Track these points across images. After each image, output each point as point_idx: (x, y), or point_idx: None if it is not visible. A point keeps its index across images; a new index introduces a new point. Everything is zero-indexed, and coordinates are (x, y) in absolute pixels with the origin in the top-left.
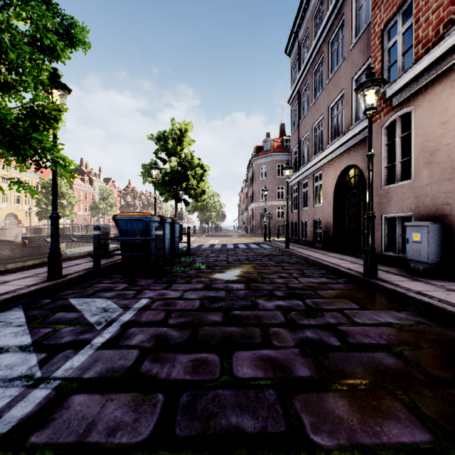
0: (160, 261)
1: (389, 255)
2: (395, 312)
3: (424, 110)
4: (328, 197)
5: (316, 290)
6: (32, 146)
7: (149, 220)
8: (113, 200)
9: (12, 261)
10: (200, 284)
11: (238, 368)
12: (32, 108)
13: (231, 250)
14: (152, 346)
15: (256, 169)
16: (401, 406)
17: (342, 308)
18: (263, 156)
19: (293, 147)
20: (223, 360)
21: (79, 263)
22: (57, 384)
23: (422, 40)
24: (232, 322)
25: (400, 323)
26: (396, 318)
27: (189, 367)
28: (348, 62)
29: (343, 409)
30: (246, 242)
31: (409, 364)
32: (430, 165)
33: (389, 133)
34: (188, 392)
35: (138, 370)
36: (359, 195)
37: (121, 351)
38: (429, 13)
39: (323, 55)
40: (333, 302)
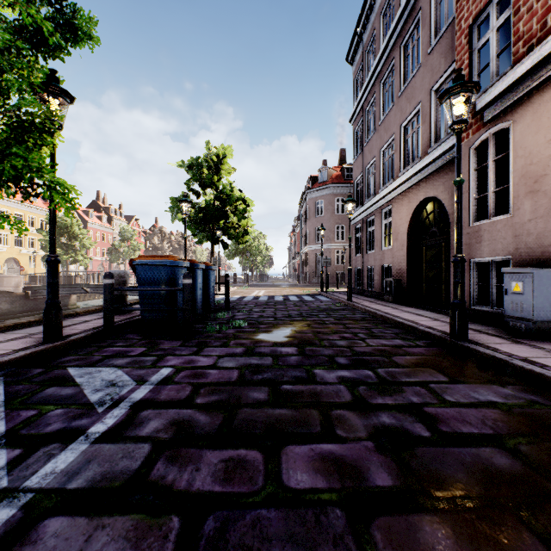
0: (189, 317)
1: (479, 310)
2: (498, 387)
3: (526, 125)
4: (401, 238)
5: (390, 356)
6: (13, 164)
7: (176, 265)
8: (136, 242)
9: (11, 317)
10: (240, 347)
11: (289, 473)
12: (17, 117)
13: (280, 303)
14: (170, 438)
15: (310, 204)
16: (532, 538)
17: (426, 380)
18: (319, 189)
19: (356, 176)
20: (268, 460)
21: (88, 320)
22: (27, 500)
23: (524, 35)
24: (281, 401)
25: (507, 403)
26: (500, 396)
27: (220, 472)
28: (426, 68)
29: (446, 543)
30: (298, 294)
31: (531, 466)
32: (534, 195)
33: (480, 156)
34: (216, 513)
35: (147, 475)
36: (439, 235)
37: (126, 445)
38: (532, 0)
39: (394, 61)
40: (414, 372)
